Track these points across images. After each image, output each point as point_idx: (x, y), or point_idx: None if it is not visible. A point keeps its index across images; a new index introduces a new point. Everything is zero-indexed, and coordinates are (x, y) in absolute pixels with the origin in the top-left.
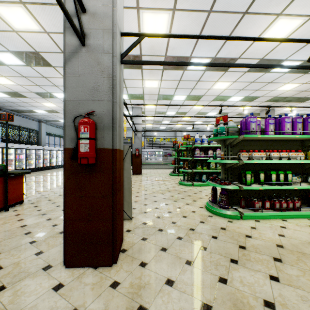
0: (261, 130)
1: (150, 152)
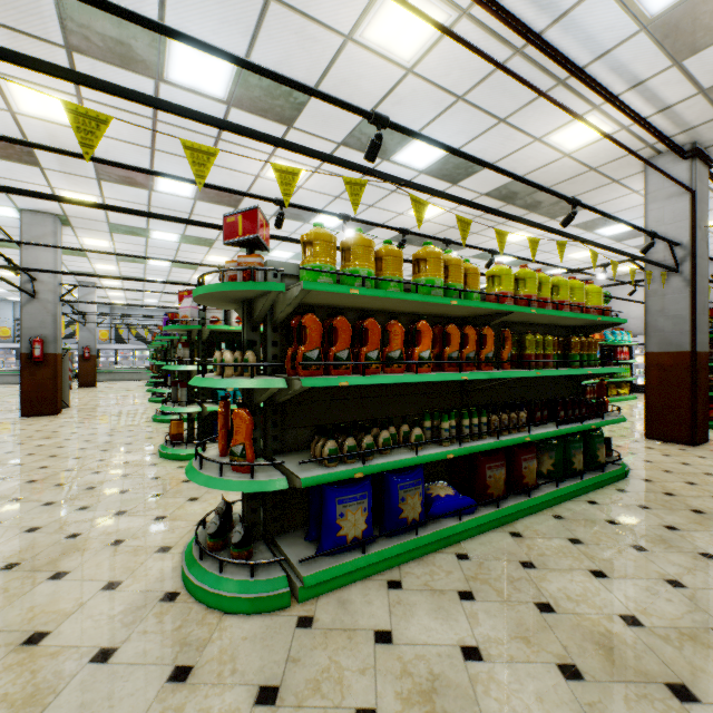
0: None
1: (124, 351)
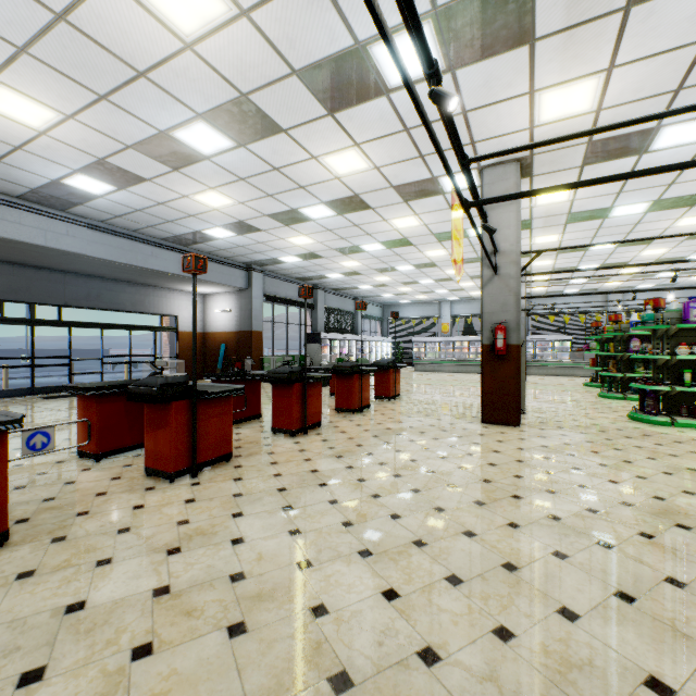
0: None
1: (540, 342)
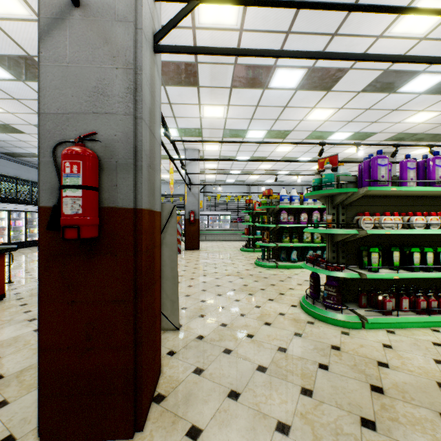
0: (392, 179)
1: (212, 216)
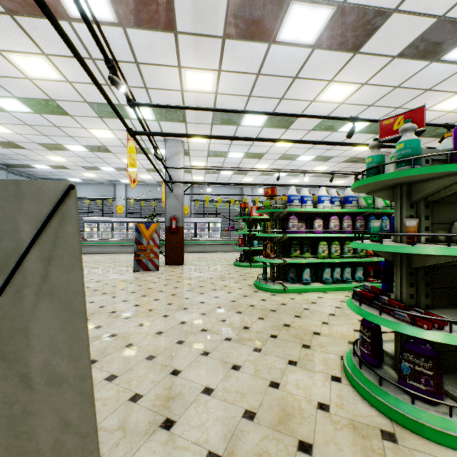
0: None
1: (200, 224)
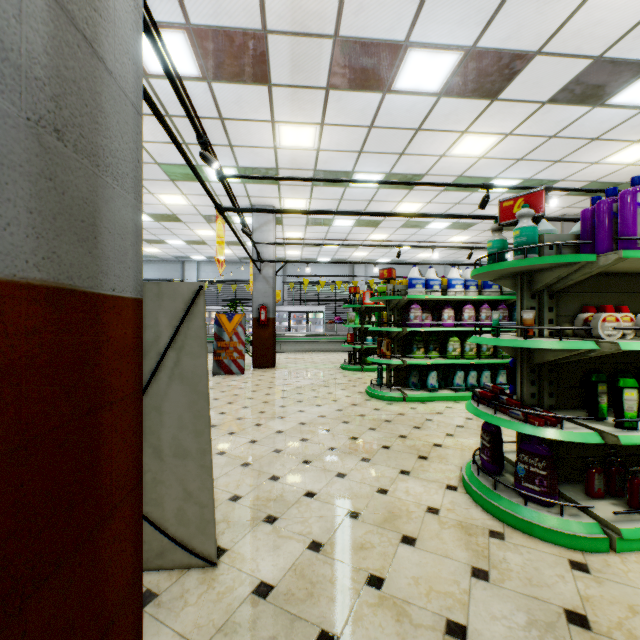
0: None
1: (296, 314)
